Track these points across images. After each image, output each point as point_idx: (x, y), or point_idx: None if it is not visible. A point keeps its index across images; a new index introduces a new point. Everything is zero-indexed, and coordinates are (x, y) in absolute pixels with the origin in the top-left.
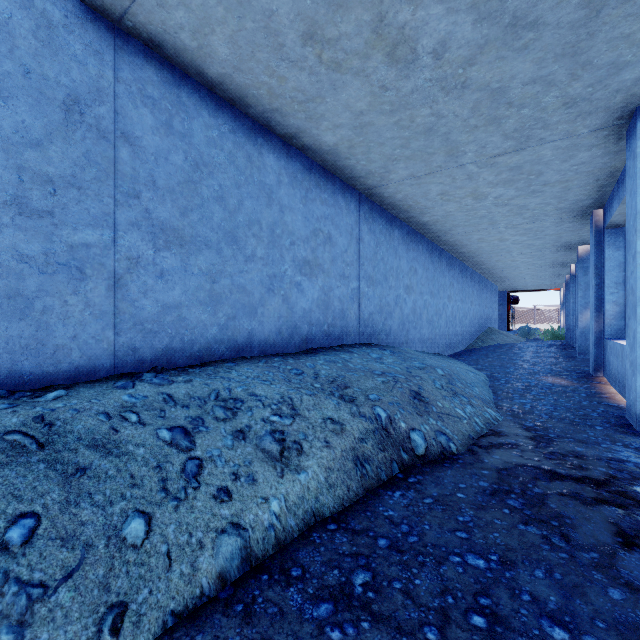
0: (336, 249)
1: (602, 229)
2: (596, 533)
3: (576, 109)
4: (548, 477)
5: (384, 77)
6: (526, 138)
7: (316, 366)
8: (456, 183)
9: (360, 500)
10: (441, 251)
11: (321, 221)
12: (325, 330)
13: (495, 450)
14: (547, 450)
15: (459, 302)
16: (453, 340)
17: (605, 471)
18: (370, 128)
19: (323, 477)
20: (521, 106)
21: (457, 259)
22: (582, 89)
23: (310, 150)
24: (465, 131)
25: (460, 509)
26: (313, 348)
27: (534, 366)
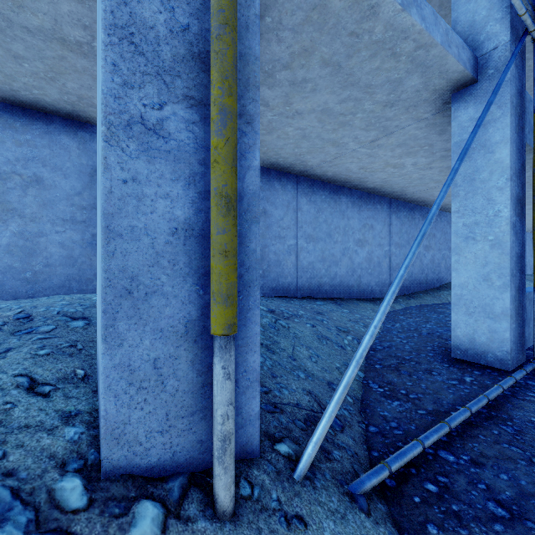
0: None
1: None
2: None
3: None
4: None
5: None
6: None
7: None
8: None
9: None
10: None
11: None
12: None
13: None
14: None
15: None
16: None
17: None
18: None
19: None
20: None
21: None
22: None
23: None
24: None
25: None
26: None
27: None
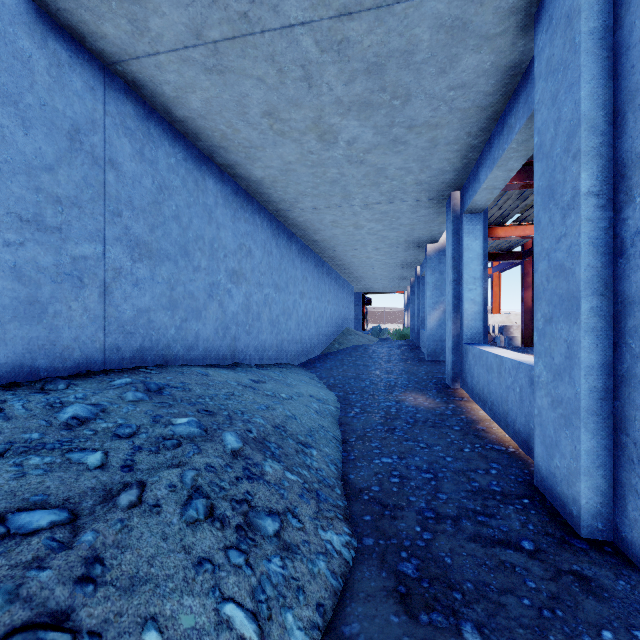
0: (1, 151)
1: (460, 215)
2: None
3: None
4: None
5: None
6: None
7: None
8: (287, 88)
9: None
10: (291, 235)
11: None
12: None
13: None
14: None
15: (314, 300)
16: (307, 344)
17: None
18: None
19: None
20: None
21: (312, 250)
22: None
23: None
24: None
25: None
26: None
27: (390, 375)
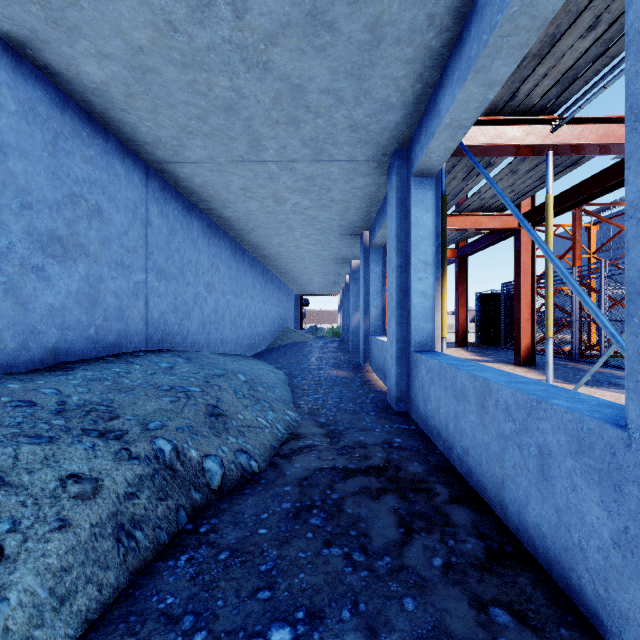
0: (110, 228)
1: (368, 248)
2: (385, 530)
3: (358, 135)
4: (343, 476)
5: (171, 9)
6: (320, 150)
7: (64, 390)
8: (258, 180)
9: (121, 596)
10: (244, 251)
11: (84, 185)
12: (91, 335)
13: (296, 457)
14: (339, 445)
15: (261, 303)
16: (256, 340)
17: (382, 456)
18: (156, 77)
19: (46, 591)
20: (317, 114)
21: (259, 261)
22: (363, 117)
23: (62, 78)
24: (267, 123)
25: (262, 553)
26: (68, 361)
27: (322, 361)
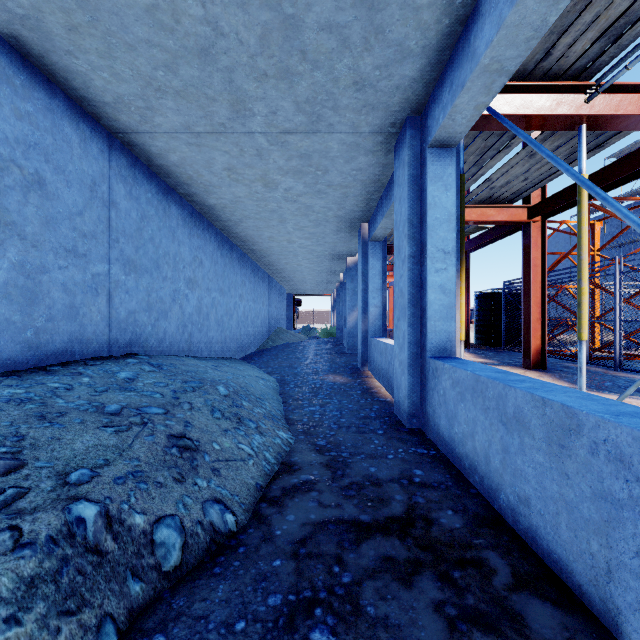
0: (57, 205)
1: (367, 241)
2: None
3: (363, 96)
4: (354, 537)
5: None
6: (317, 117)
7: None
8: (245, 158)
9: None
10: (232, 245)
11: (16, 147)
12: (28, 339)
13: (289, 503)
14: (345, 482)
15: (251, 302)
16: (245, 341)
17: (403, 499)
18: None
19: None
20: (315, 64)
21: (249, 257)
22: (372, 69)
23: None
24: (253, 76)
25: None
26: None
27: (317, 364)
